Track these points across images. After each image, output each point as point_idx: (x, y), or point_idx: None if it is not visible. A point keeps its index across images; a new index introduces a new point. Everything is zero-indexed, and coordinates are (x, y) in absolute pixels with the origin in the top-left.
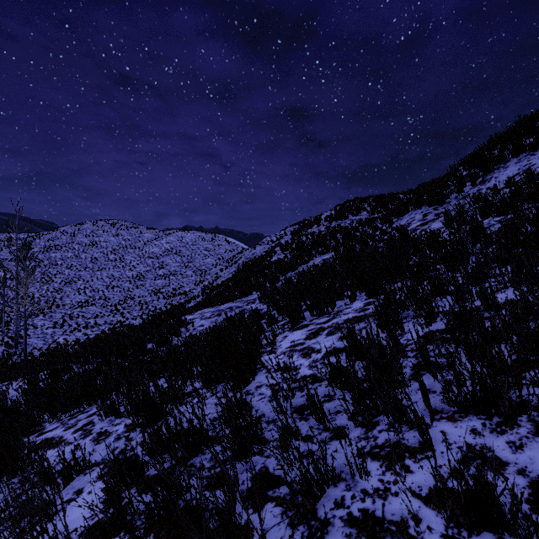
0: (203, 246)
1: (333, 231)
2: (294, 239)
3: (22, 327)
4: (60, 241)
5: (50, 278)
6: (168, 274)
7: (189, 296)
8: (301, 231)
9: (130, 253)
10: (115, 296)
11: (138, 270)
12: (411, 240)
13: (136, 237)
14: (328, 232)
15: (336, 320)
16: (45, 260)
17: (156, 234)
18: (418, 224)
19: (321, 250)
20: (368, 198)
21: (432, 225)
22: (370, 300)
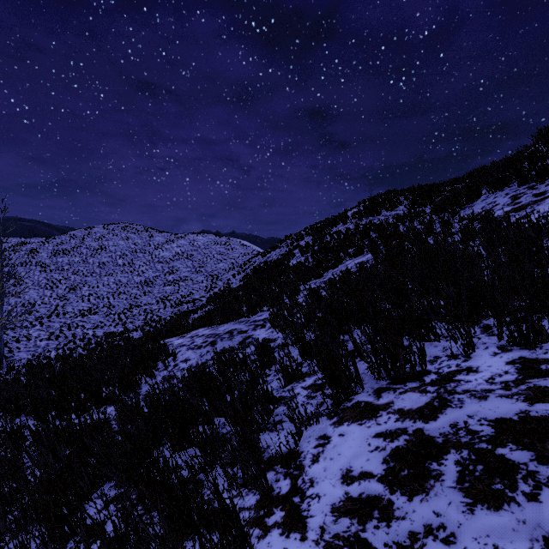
0: (216, 250)
1: (365, 228)
2: (316, 239)
3: (15, 338)
4: (68, 245)
5: (55, 284)
6: (178, 280)
7: (198, 304)
8: (324, 230)
9: (140, 257)
10: (121, 304)
11: (147, 276)
12: (531, 227)
13: (146, 241)
14: (358, 230)
15: (459, 415)
16: (52, 265)
17: (167, 238)
18: (508, 209)
19: (353, 251)
20: (403, 191)
21: (538, 208)
22: (519, 352)
